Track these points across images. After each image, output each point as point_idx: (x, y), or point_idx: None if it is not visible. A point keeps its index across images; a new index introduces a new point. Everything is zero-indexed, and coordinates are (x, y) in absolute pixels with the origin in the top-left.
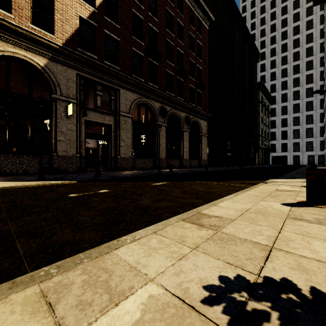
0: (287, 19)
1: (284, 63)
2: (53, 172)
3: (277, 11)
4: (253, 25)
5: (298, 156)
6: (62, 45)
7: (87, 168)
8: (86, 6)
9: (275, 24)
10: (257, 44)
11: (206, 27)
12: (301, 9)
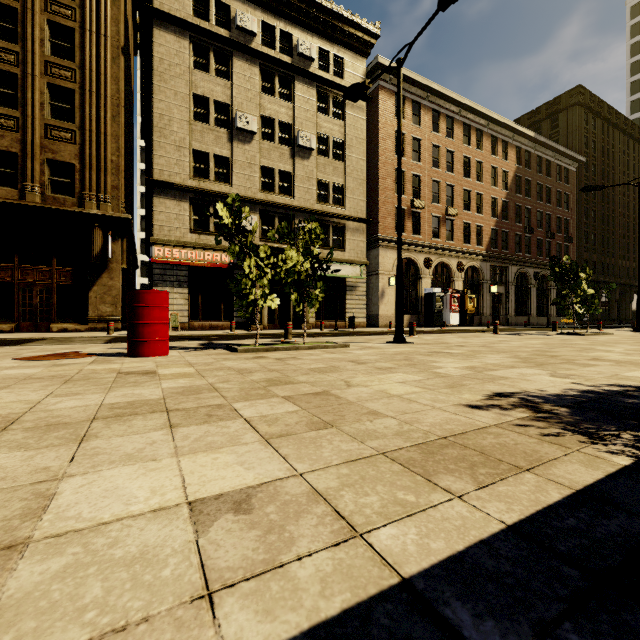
0: None
1: None
2: (482, 325)
3: None
4: None
5: None
6: (485, 250)
7: None
8: (494, 220)
9: None
10: None
11: (574, 170)
12: None
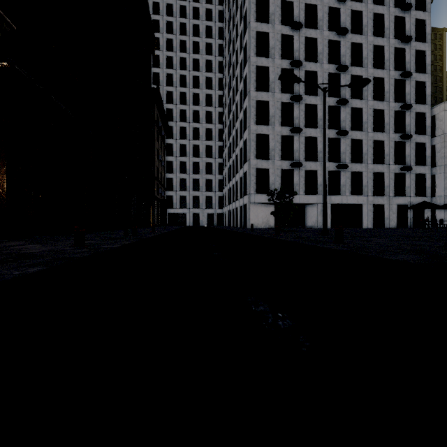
0: (186, 25)
1: (183, 85)
2: None
3: (175, 6)
4: None
5: (198, 214)
6: None
7: None
8: None
9: (173, 23)
10: None
11: None
12: (201, 23)
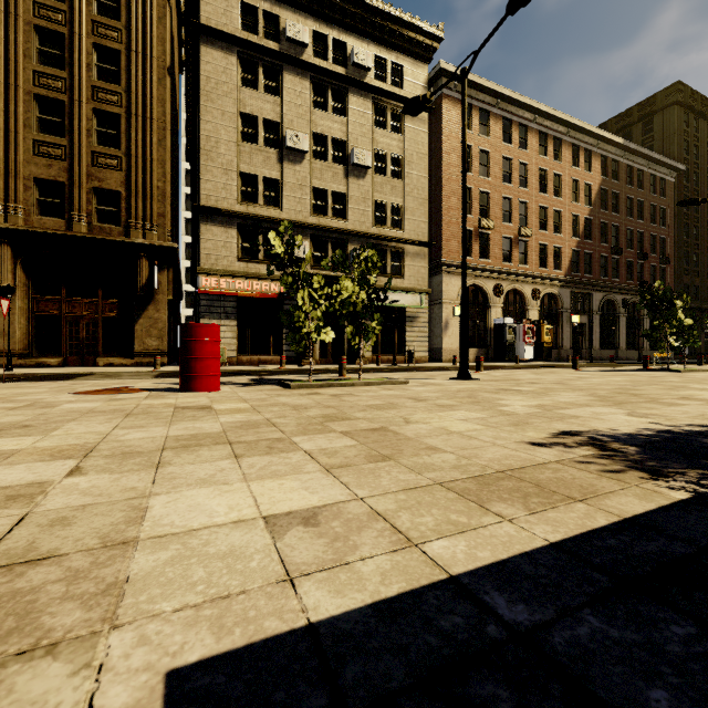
0: None
1: None
2: (561, 360)
3: None
4: None
5: None
6: (565, 275)
7: None
8: (575, 240)
9: None
10: None
11: (672, 181)
12: None
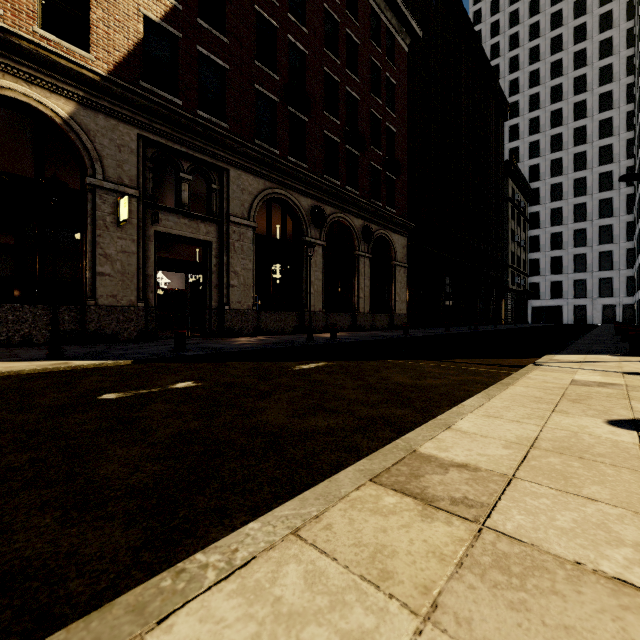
0: (561, 36)
1: (556, 124)
2: (88, 340)
3: (542, 21)
4: (495, 48)
5: (584, 307)
6: (108, 74)
7: (163, 331)
8: None
9: (539, 46)
10: (504, 85)
11: (404, 48)
12: (589, 17)
